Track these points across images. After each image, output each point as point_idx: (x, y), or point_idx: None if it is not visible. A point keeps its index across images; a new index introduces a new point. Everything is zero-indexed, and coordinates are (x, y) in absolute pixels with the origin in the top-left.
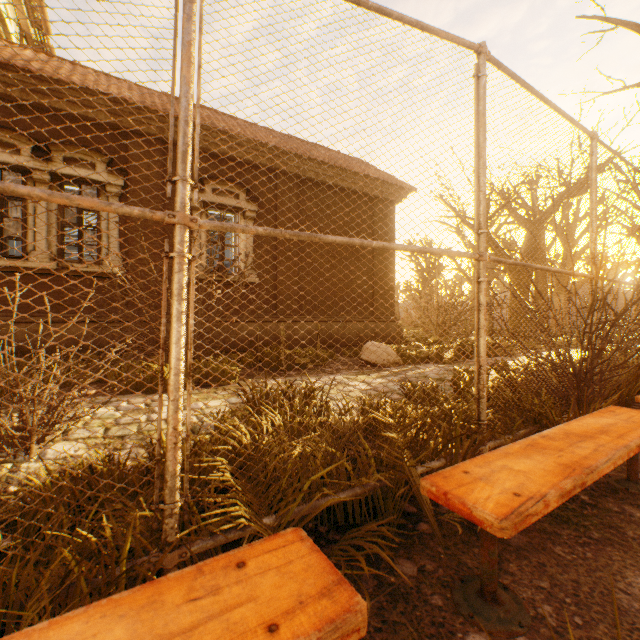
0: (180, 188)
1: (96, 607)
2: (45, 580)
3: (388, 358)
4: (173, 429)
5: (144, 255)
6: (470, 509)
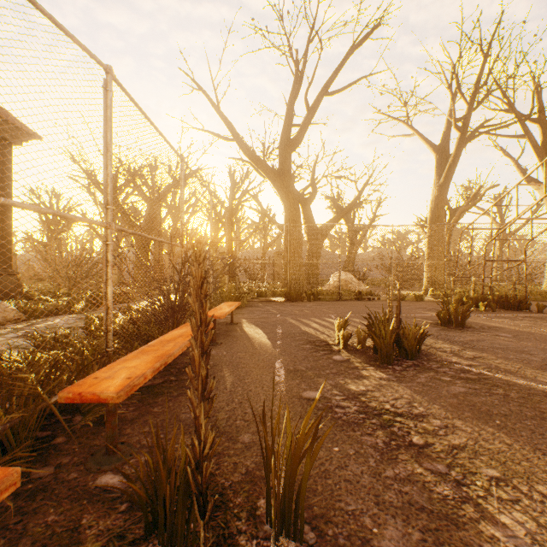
0: None
1: None
2: None
3: (5, 315)
4: None
5: None
6: (99, 395)
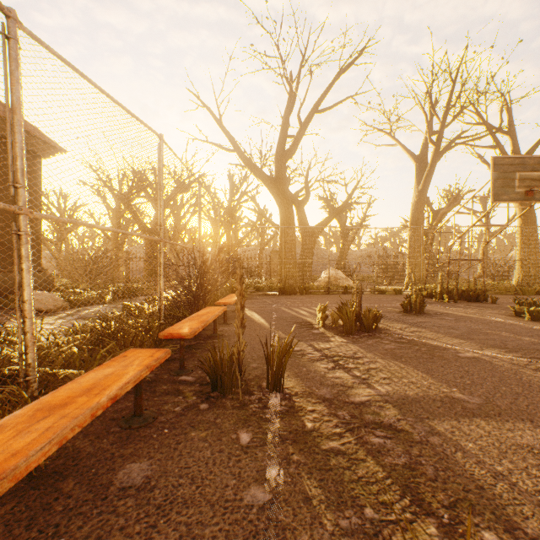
0: (23, 192)
1: (92, 371)
2: None
3: (56, 304)
4: (32, 335)
5: (3, 232)
6: (181, 334)
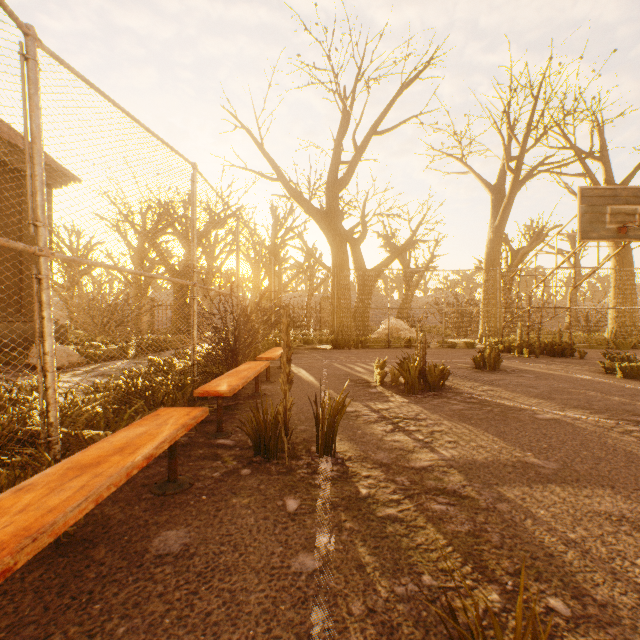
0: (44, 231)
1: (122, 430)
2: (2, 485)
3: (70, 359)
4: (54, 390)
5: (22, 276)
6: (219, 391)
